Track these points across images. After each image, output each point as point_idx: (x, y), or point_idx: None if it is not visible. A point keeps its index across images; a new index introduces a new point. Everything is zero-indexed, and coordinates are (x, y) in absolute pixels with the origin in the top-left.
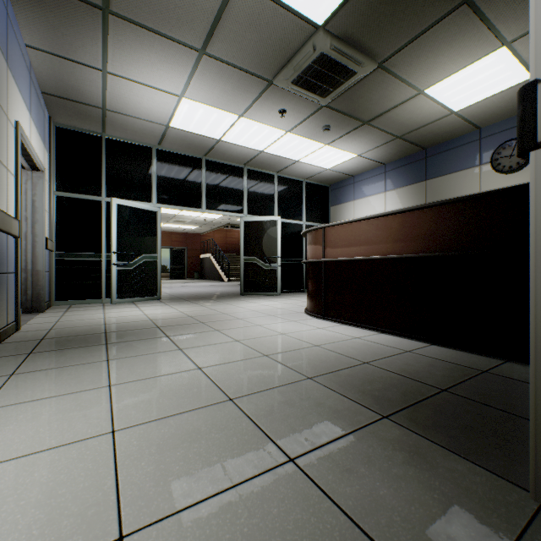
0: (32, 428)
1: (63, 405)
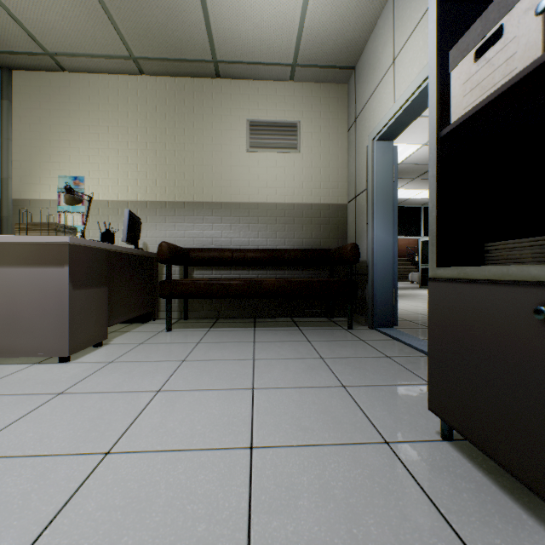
0: (406, 302)
1: (405, 301)
